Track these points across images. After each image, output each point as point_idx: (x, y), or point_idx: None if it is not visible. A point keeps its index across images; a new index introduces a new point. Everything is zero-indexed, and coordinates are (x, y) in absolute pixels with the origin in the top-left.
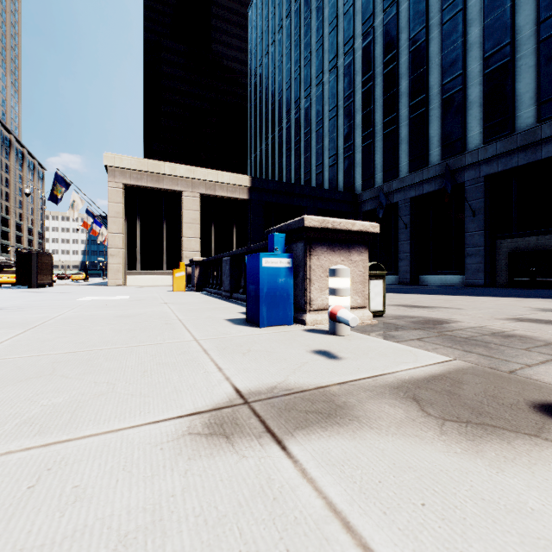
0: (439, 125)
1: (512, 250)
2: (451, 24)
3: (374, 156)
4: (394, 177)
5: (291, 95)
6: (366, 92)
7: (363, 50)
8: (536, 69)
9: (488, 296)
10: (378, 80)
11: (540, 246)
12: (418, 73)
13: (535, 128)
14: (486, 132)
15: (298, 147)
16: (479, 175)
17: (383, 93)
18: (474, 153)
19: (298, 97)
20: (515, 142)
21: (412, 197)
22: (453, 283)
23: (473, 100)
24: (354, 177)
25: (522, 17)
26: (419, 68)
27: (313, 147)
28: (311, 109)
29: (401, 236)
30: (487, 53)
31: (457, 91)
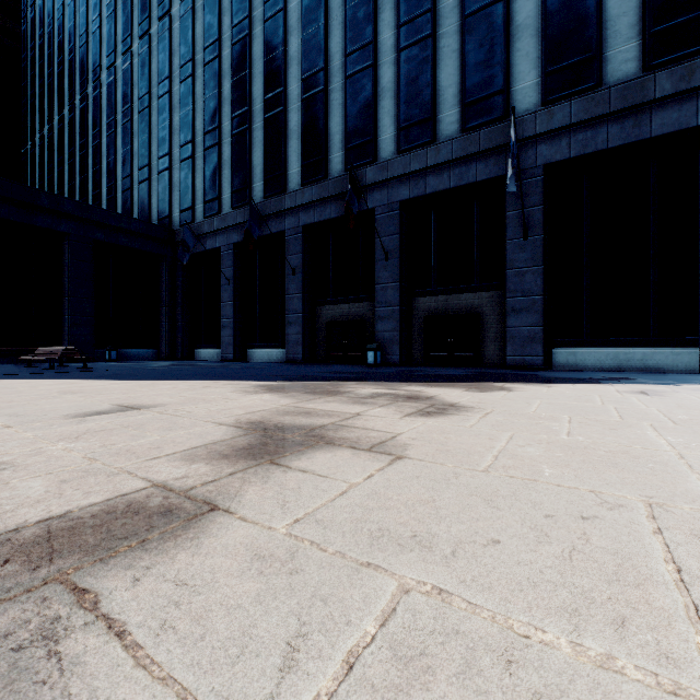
0: (262, 152)
1: (330, 319)
2: (273, 24)
3: (195, 179)
4: (216, 212)
5: (87, 57)
6: (184, 84)
7: (181, 22)
8: (344, 108)
9: (215, 379)
10: (199, 71)
11: (352, 315)
12: (241, 77)
13: (343, 177)
14: (303, 171)
15: (98, 144)
16: (298, 224)
17: (204, 91)
18: (293, 196)
19: (98, 63)
20: (327, 190)
21: (237, 243)
22: (279, 359)
23: (293, 129)
24: (172, 204)
25: (334, 43)
26: (242, 70)
27: (119, 149)
28: (117, 89)
29: (224, 295)
30: (305, 74)
31: (278, 113)
